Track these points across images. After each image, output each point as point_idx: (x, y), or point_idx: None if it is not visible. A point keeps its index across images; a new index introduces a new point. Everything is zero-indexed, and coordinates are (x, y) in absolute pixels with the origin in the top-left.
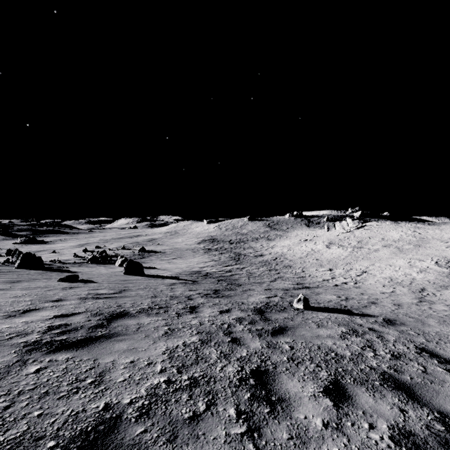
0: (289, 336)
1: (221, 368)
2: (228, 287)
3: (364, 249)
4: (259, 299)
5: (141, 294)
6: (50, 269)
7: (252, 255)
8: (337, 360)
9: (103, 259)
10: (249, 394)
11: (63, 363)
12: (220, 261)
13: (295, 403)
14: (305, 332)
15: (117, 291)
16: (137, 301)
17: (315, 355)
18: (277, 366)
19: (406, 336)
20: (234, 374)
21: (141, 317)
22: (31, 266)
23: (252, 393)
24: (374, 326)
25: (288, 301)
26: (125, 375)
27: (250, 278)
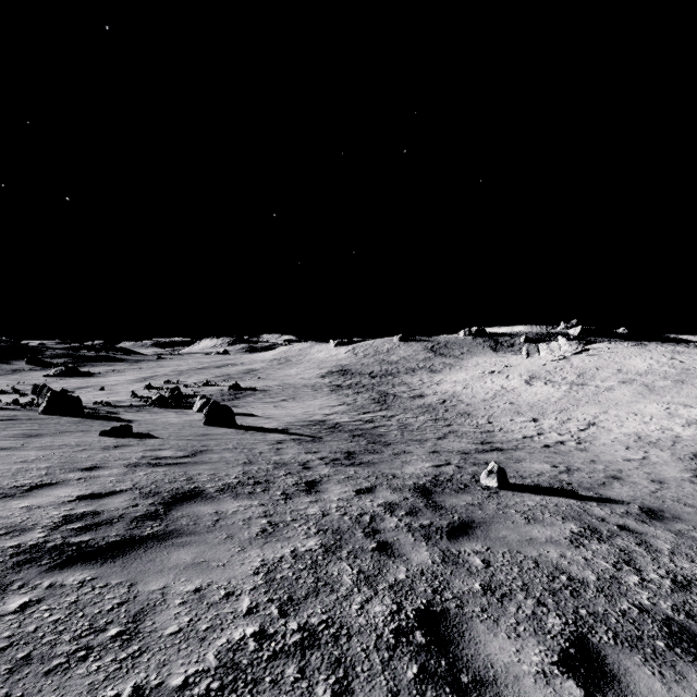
0: (479, 539)
1: (360, 605)
2: (369, 448)
3: (589, 388)
4: (422, 470)
5: (228, 459)
6: (93, 416)
7: (405, 396)
8: (573, 590)
9: (174, 401)
10: (415, 668)
11: (73, 590)
12: (355, 405)
13: (509, 692)
14: (507, 533)
15: (190, 453)
16: (219, 472)
17: (531, 579)
18: (464, 603)
19: (689, 542)
20: (385, 619)
21: (223, 500)
22: (63, 411)
23: (422, 664)
24: (627, 522)
25: (470, 474)
26: (181, 620)
27: (404, 432)
